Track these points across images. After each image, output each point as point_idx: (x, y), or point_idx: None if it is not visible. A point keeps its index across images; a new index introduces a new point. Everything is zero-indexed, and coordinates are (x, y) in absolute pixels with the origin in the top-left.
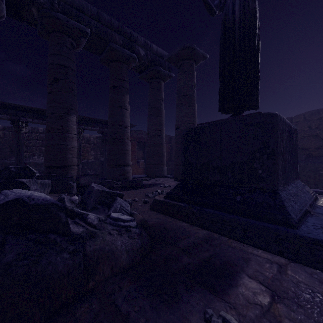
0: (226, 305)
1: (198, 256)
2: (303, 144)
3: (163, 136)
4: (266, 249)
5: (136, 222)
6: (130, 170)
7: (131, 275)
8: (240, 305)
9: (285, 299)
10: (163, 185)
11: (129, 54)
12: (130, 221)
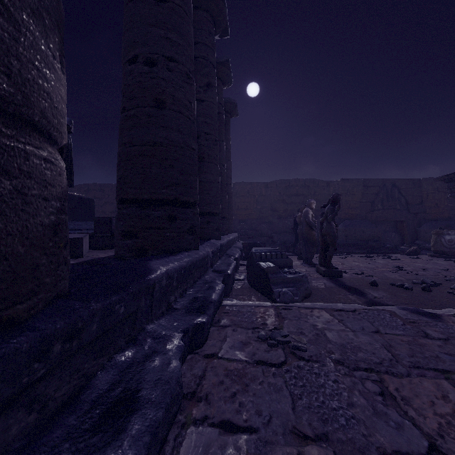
0: None
1: None
2: None
3: None
4: None
5: None
6: None
7: None
8: None
9: None
10: None
11: None
12: None
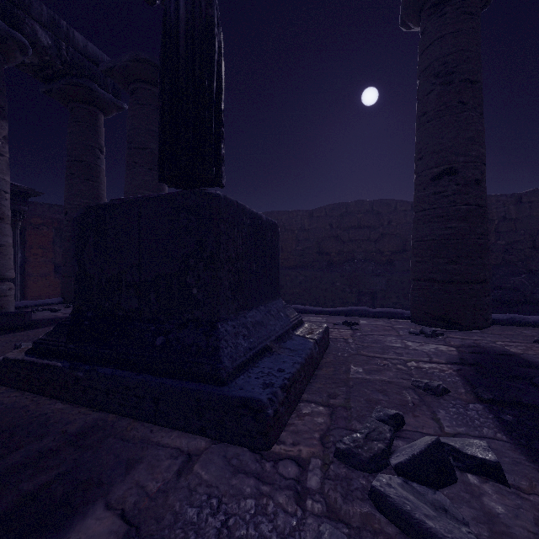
0: None
1: (21, 487)
2: (324, 247)
3: None
4: (185, 428)
5: None
6: (10, 290)
7: None
8: None
9: (148, 536)
10: None
11: (4, 30)
12: None
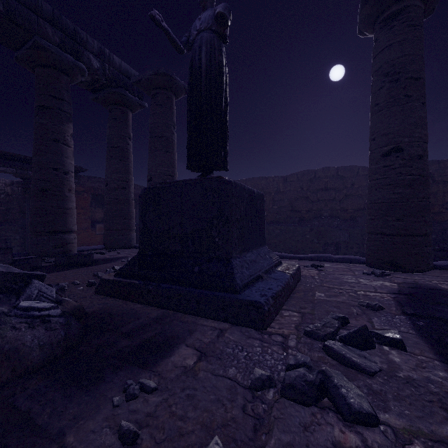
0: (152, 374)
1: (141, 337)
2: (296, 206)
3: (130, 189)
4: (216, 317)
5: (63, 311)
6: (74, 239)
7: (44, 373)
8: (166, 370)
9: (211, 356)
10: (126, 259)
11: (72, 62)
12: (50, 309)
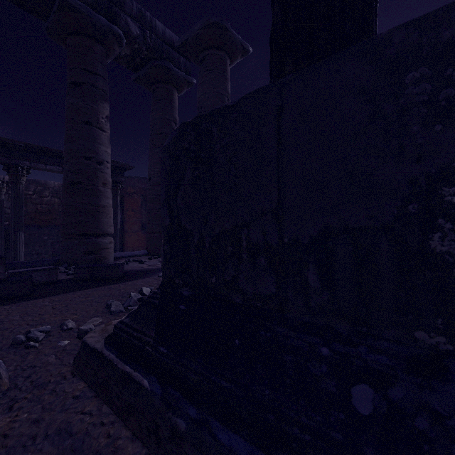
0: None
1: None
2: None
3: None
4: None
5: None
6: (110, 243)
7: None
8: None
9: None
10: None
11: (106, 25)
12: None
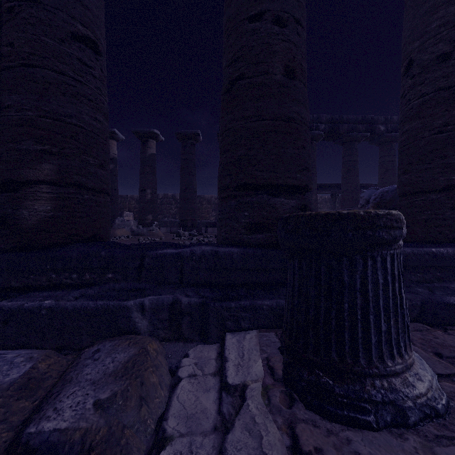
0: None
1: None
2: None
3: None
4: None
5: None
6: None
7: None
8: None
9: None
10: None
11: None
12: None
